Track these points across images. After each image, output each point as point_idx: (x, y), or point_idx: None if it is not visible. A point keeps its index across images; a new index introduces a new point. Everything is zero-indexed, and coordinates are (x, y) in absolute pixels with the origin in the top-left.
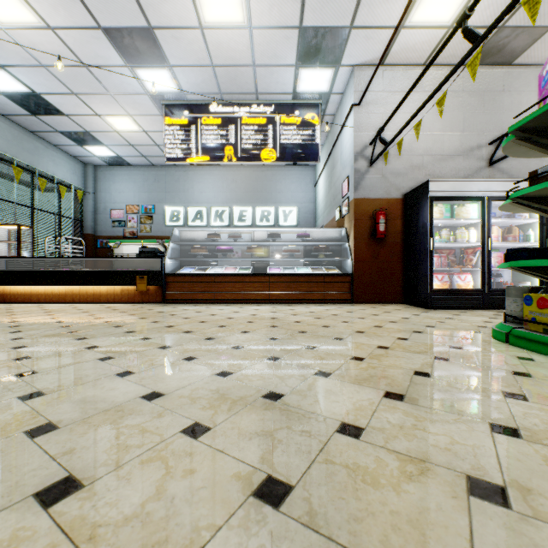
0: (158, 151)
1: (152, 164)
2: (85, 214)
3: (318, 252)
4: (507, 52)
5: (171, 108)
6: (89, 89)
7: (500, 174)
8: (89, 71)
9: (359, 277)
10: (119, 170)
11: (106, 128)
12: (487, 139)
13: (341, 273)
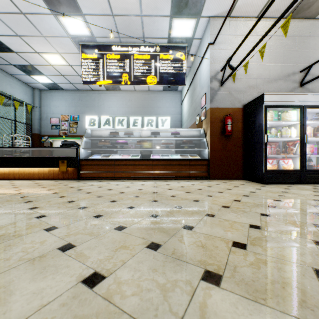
0: (80, 79)
1: (77, 89)
2: (33, 121)
3: (185, 144)
4: (314, 8)
5: (86, 47)
6: (28, 32)
7: (307, 92)
8: (26, 17)
9: (213, 162)
10: (56, 93)
11: (44, 63)
12: (299, 68)
13: (201, 159)
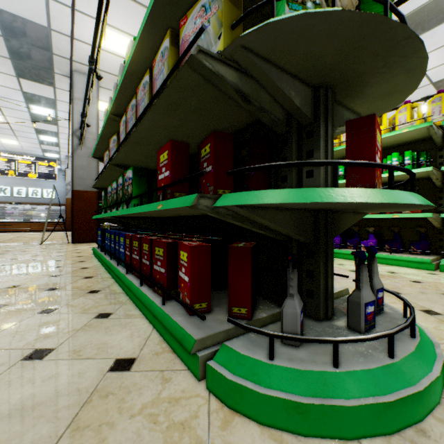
0: None
1: None
2: None
3: (54, 214)
4: None
5: None
6: None
7: None
8: None
9: (68, 223)
10: None
11: None
12: None
13: (61, 222)
